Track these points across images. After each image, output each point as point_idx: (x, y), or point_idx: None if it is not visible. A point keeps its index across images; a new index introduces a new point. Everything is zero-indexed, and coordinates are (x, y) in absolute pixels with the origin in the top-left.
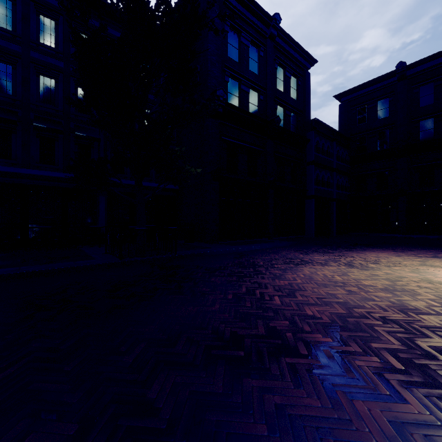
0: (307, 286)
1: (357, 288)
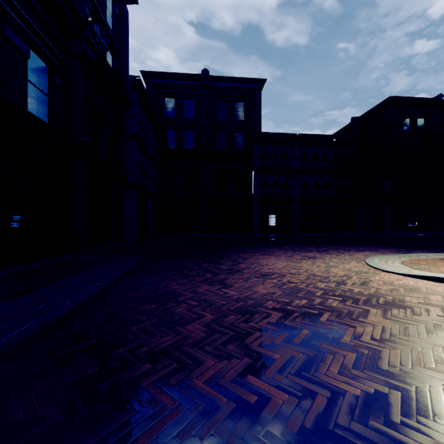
0: None
1: None
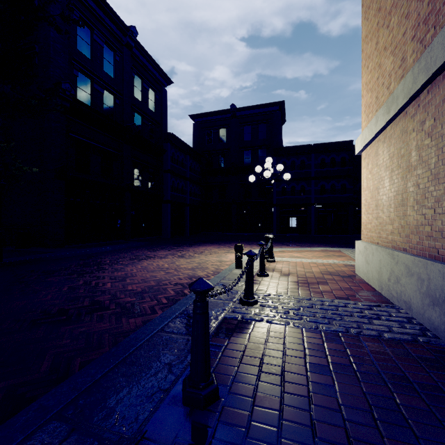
0: (139, 273)
1: (174, 270)
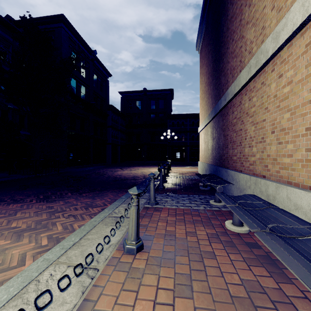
0: (123, 174)
1: (135, 173)
